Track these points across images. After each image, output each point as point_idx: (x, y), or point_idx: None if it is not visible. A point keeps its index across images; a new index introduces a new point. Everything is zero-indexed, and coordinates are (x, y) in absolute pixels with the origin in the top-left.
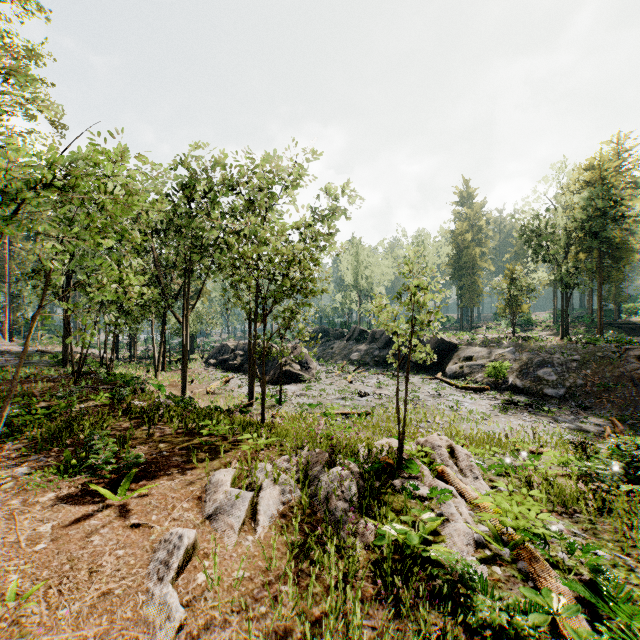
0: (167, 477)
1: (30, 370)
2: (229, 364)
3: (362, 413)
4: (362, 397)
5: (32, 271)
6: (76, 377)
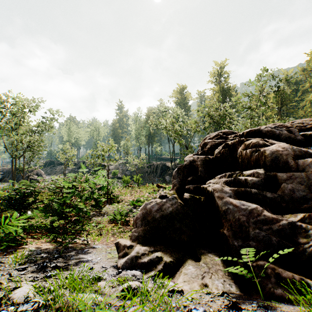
0: None
1: None
2: None
3: None
4: None
5: None
6: None
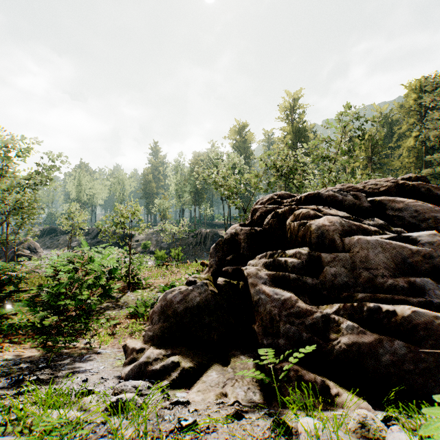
0: None
1: None
2: None
3: None
4: None
5: None
6: None
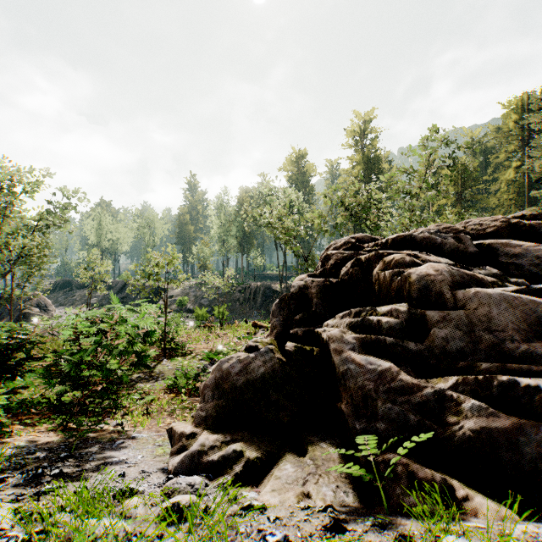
0: None
1: None
2: None
3: None
4: None
5: None
6: None
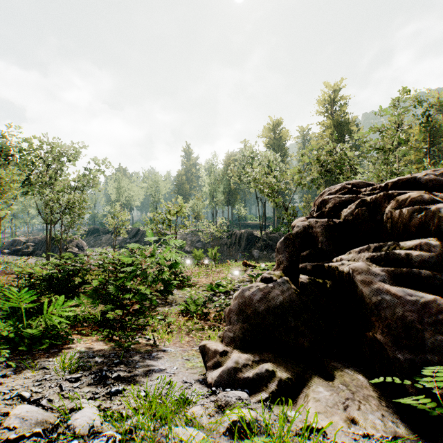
0: None
1: None
2: (23, 251)
3: None
4: None
5: None
6: None
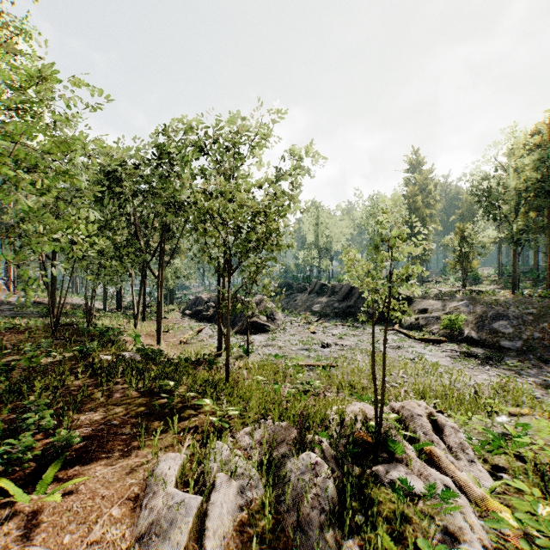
0: (106, 461)
1: (15, 321)
2: (202, 315)
3: (326, 365)
4: (325, 348)
5: (10, 228)
6: (53, 329)
